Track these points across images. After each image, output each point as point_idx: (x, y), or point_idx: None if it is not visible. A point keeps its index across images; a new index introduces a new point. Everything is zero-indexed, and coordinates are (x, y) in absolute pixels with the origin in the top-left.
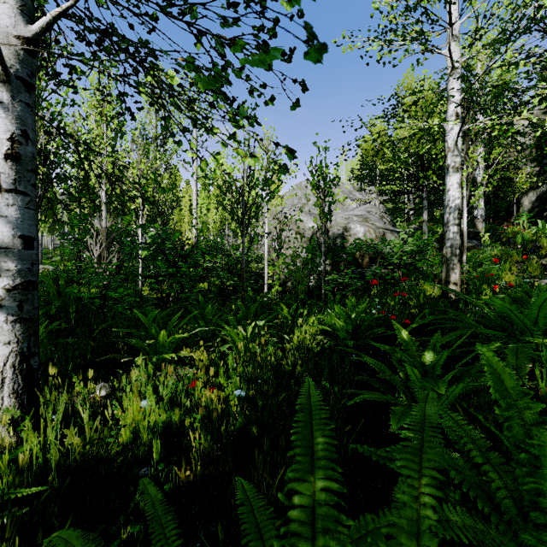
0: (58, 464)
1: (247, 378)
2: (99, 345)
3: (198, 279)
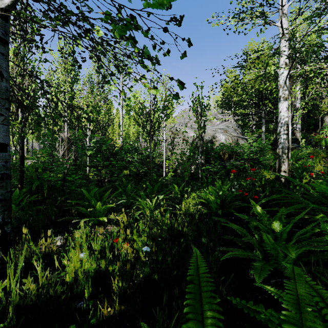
0: (17, 304)
1: (151, 237)
2: (60, 211)
3: (123, 168)
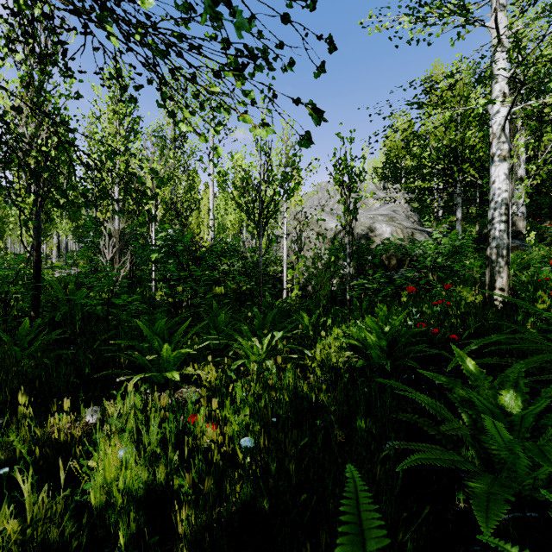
0: None
1: (258, 416)
2: (99, 358)
3: (215, 283)
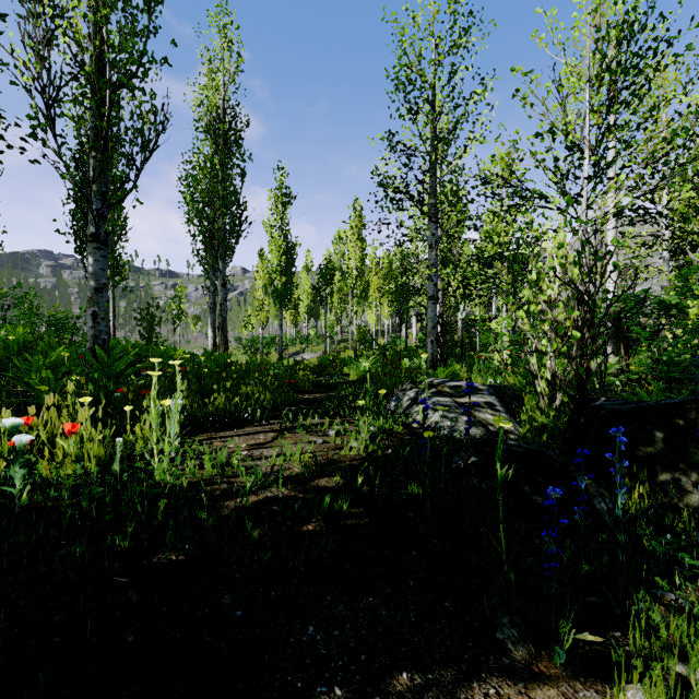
0: None
1: None
2: None
3: None
